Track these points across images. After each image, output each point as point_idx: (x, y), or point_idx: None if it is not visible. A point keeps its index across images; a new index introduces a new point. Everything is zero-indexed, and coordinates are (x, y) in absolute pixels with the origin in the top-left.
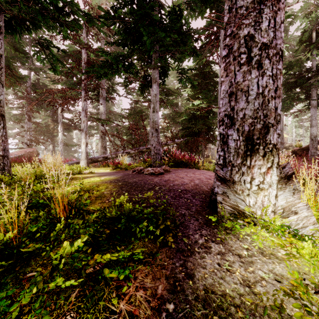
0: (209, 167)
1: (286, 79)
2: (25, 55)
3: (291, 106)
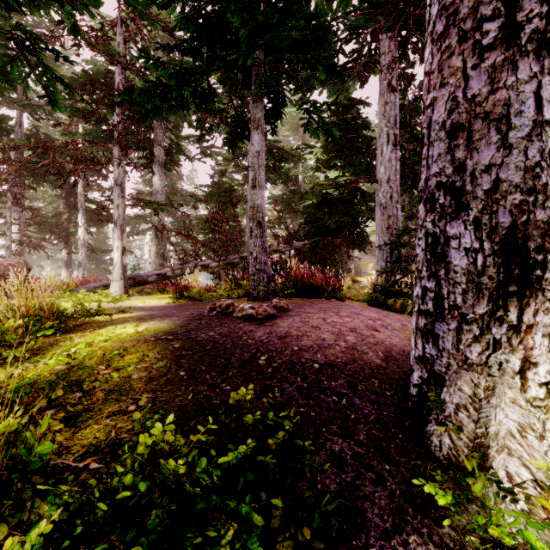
0: (358, 295)
1: None
2: (6, 77)
3: None
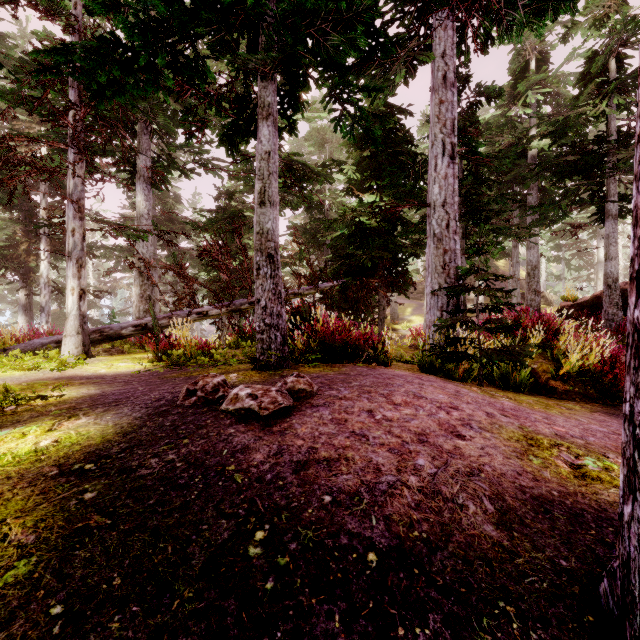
0: (405, 354)
1: (557, 155)
2: None
3: (562, 215)
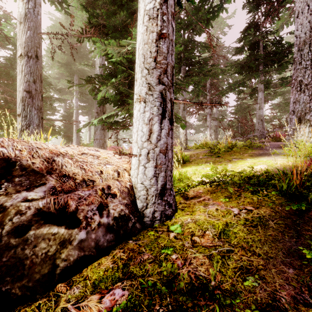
0: None
1: None
2: None
3: None
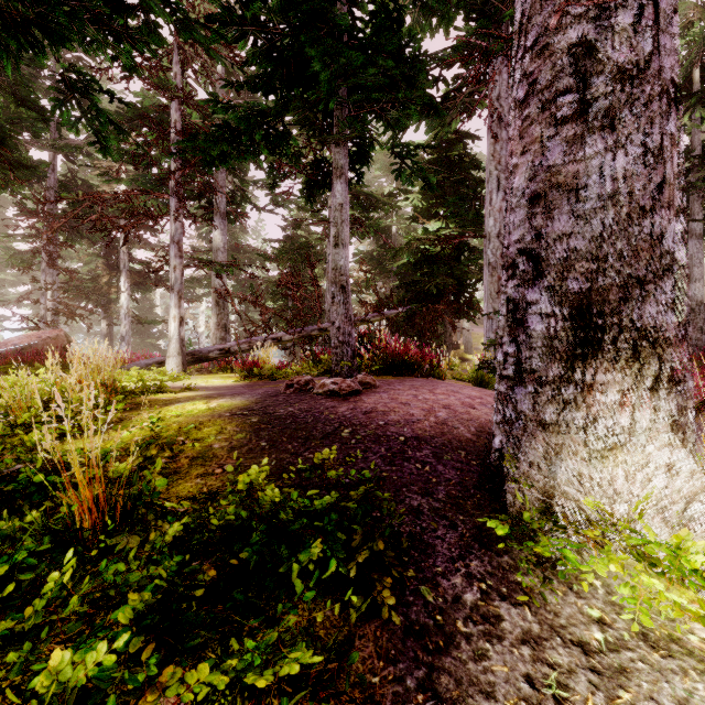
0: (463, 374)
1: None
2: (41, 114)
3: None
